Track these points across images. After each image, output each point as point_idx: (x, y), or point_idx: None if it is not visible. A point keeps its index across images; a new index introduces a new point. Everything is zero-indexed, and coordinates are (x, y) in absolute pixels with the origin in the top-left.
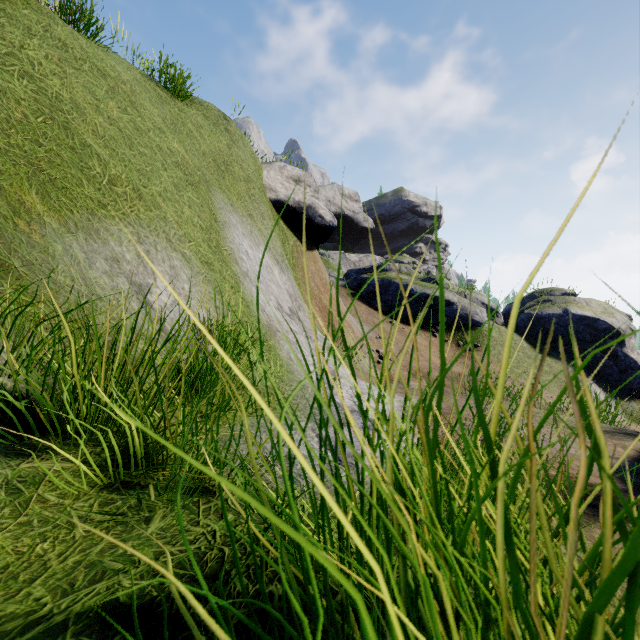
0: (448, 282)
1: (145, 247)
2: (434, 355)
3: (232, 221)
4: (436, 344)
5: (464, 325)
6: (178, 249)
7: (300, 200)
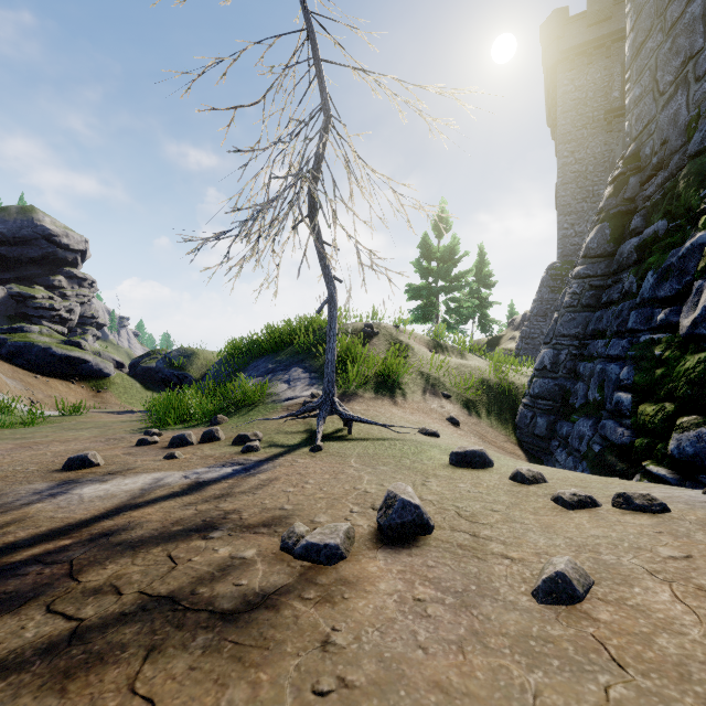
0: (87, 344)
1: None
2: (73, 397)
3: None
4: (75, 390)
5: (98, 376)
6: None
7: None
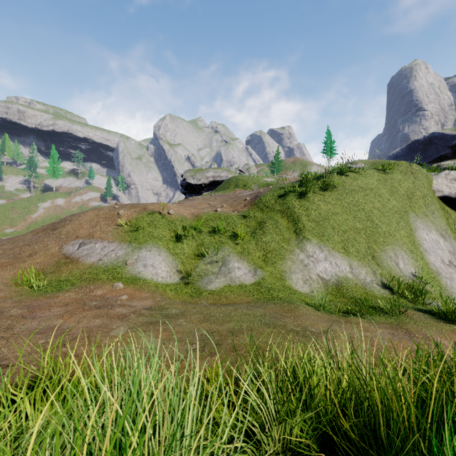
0: None
1: (394, 251)
2: None
3: (417, 225)
4: None
5: None
6: (402, 249)
7: None
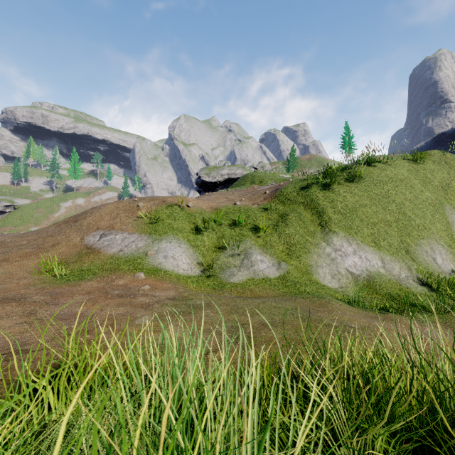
0: None
1: (431, 245)
2: None
3: (454, 218)
4: None
5: None
6: (439, 243)
7: None
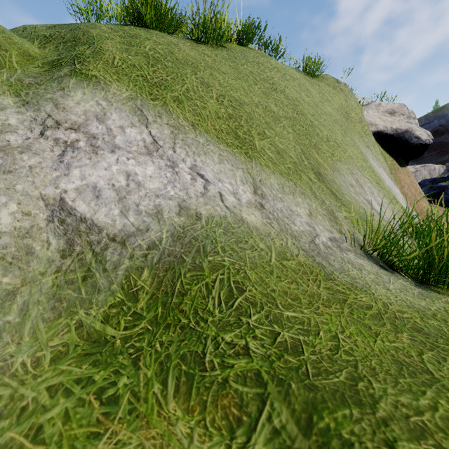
0: None
1: (354, 176)
2: None
3: (366, 152)
4: None
5: None
6: (364, 176)
7: (397, 127)
